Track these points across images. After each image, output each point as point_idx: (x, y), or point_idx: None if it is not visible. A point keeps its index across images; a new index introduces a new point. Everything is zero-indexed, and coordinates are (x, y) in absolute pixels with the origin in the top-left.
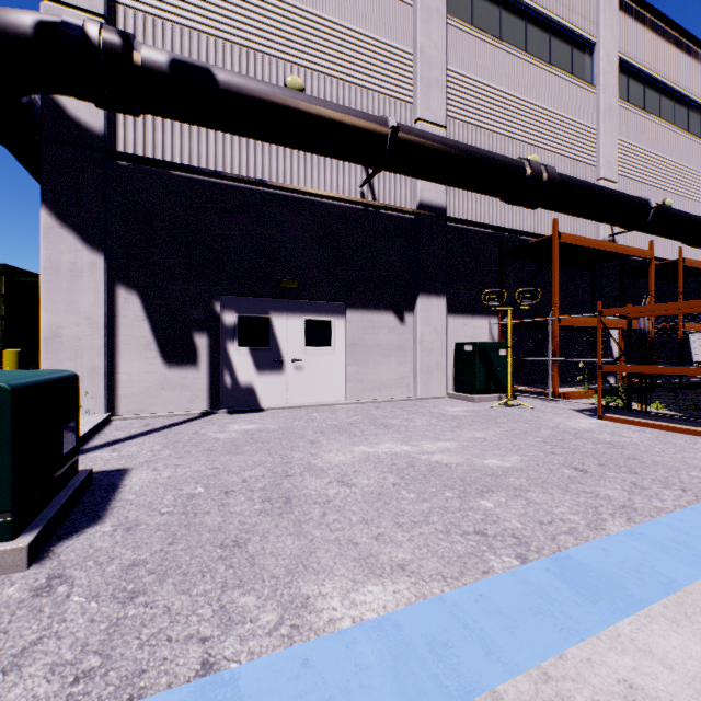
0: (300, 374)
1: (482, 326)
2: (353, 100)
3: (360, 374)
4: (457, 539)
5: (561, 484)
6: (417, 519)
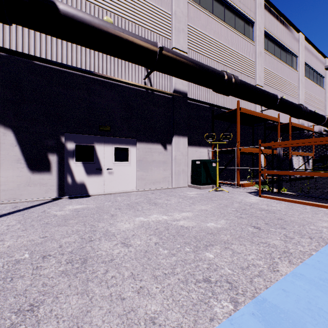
0: (111, 176)
1: (204, 152)
2: (140, 34)
3: (144, 175)
4: (192, 287)
5: (249, 238)
6: (167, 271)
